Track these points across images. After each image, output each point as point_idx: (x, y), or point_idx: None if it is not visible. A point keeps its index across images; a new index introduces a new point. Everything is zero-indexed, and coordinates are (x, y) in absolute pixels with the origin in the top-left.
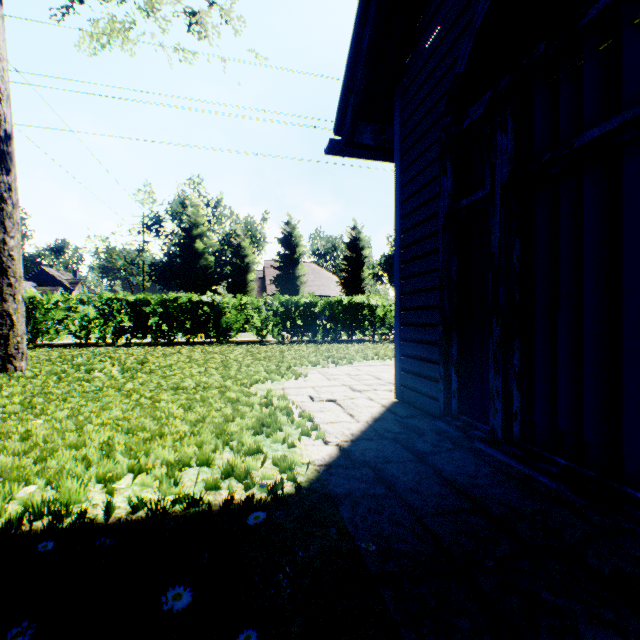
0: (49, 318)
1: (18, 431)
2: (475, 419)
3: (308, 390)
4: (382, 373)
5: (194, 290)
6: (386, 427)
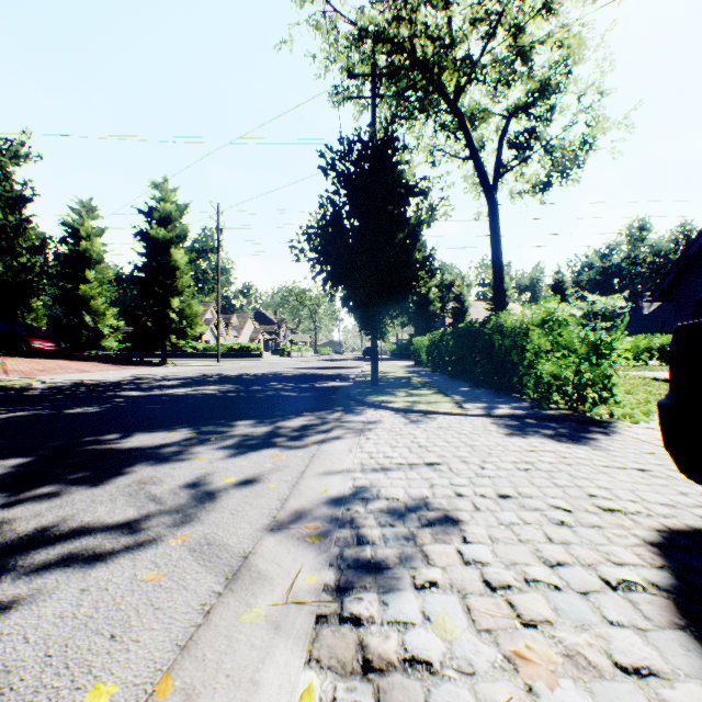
0: None
1: None
2: None
3: None
4: (655, 373)
5: (425, 329)
6: None
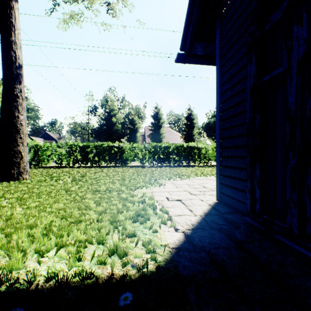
0: (44, 154)
1: (6, 215)
2: (270, 216)
3: (165, 193)
4: (206, 184)
5: (111, 141)
6: (213, 220)
